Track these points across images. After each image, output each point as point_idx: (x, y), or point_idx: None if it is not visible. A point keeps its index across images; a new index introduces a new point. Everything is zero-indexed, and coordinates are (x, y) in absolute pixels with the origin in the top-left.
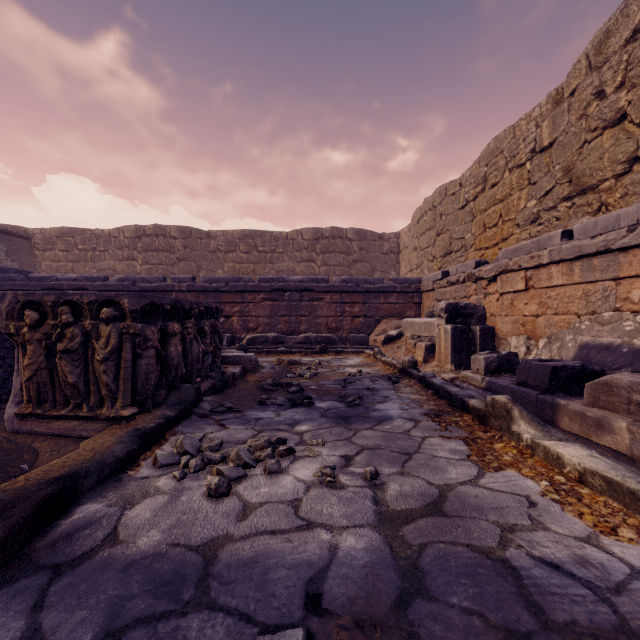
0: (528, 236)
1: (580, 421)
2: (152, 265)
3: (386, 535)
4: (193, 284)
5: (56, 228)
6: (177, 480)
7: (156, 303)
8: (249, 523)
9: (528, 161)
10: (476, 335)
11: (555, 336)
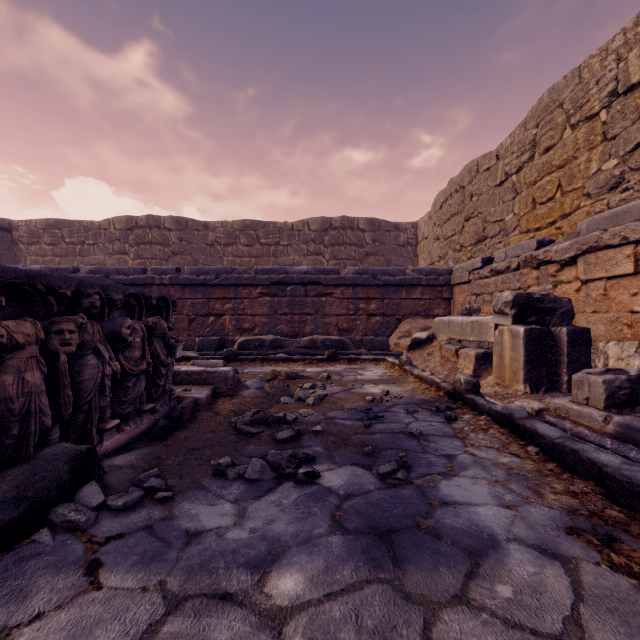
0: (605, 207)
1: None
2: (145, 259)
3: None
4: (177, 276)
5: (42, 220)
6: None
7: None
8: None
9: (604, 109)
10: (561, 341)
11: None
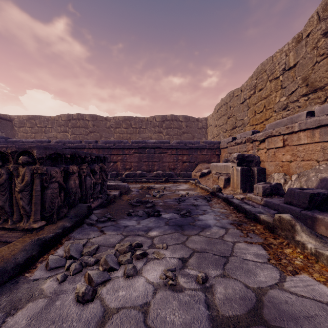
0: (281, 117)
1: None
2: (76, 135)
3: None
4: (96, 144)
5: (26, 115)
6: (59, 282)
7: (59, 153)
8: None
9: (281, 75)
10: (254, 172)
11: (302, 173)
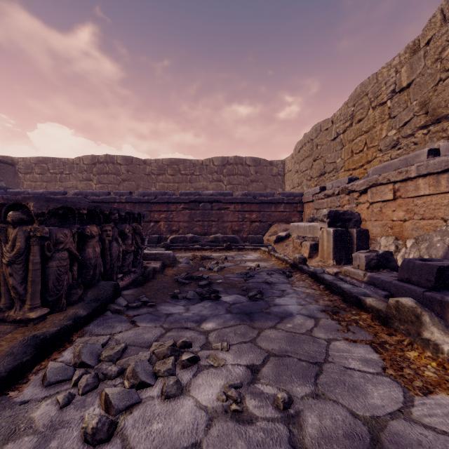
0: (389, 158)
1: None
2: (104, 184)
3: None
4: (130, 197)
5: (34, 157)
6: (59, 407)
7: (70, 207)
8: None
9: (389, 100)
10: (353, 236)
11: (422, 237)
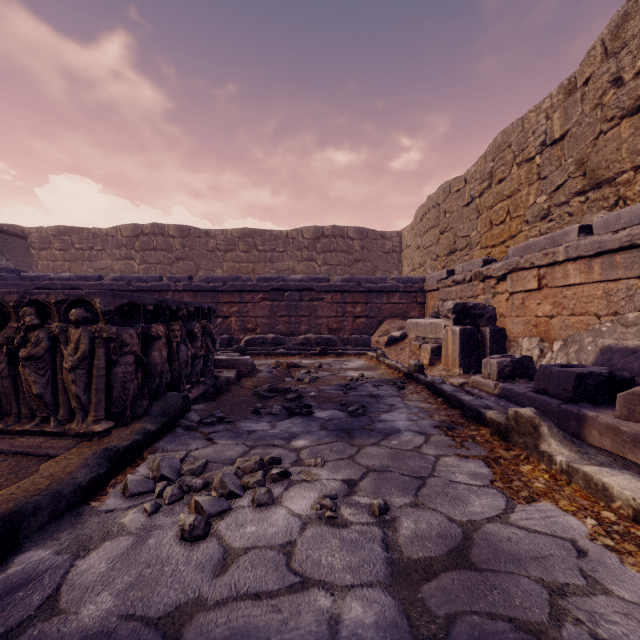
0: (538, 233)
1: (613, 436)
2: (150, 264)
3: (401, 599)
4: (190, 283)
5: (53, 227)
6: (148, 514)
7: (136, 303)
8: (228, 579)
9: (538, 155)
10: (486, 337)
11: (572, 338)
